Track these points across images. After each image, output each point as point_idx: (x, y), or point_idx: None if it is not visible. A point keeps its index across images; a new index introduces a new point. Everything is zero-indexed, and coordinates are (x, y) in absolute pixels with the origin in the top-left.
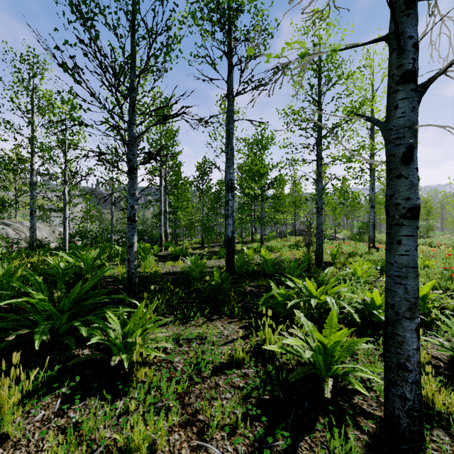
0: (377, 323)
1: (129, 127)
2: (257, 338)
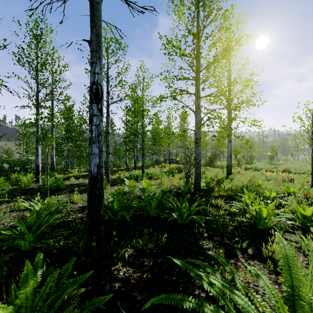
0: None
1: None
2: None
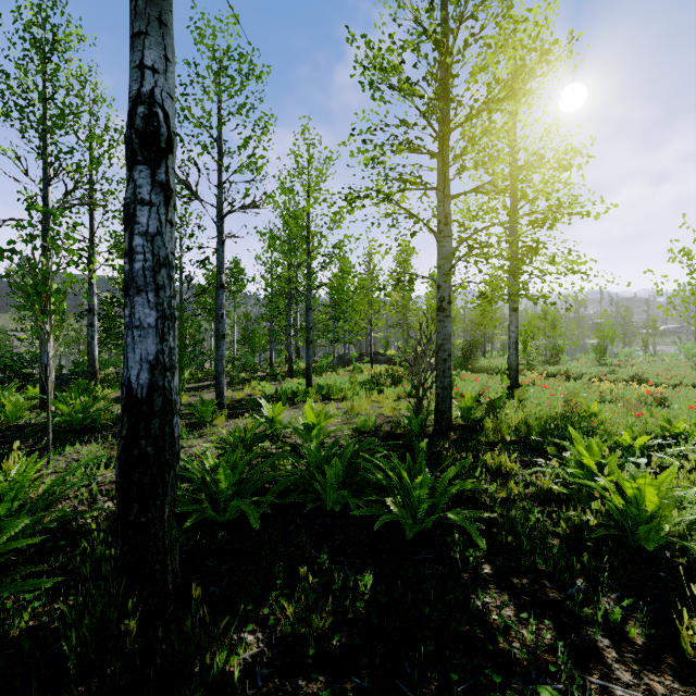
0: None
1: None
2: None
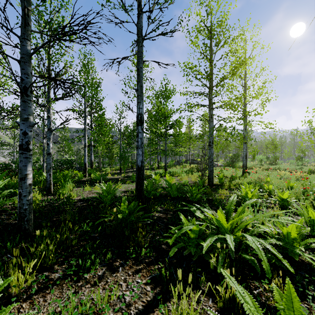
0: (289, 256)
1: (21, 42)
2: (169, 303)
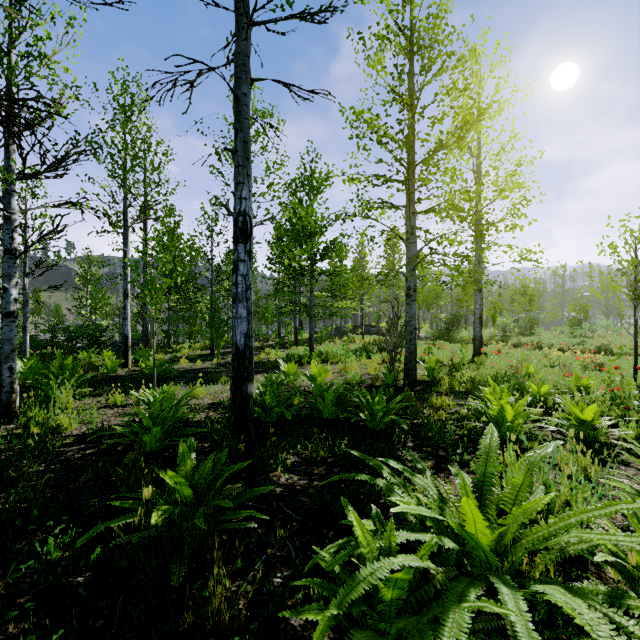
0: None
1: None
2: None
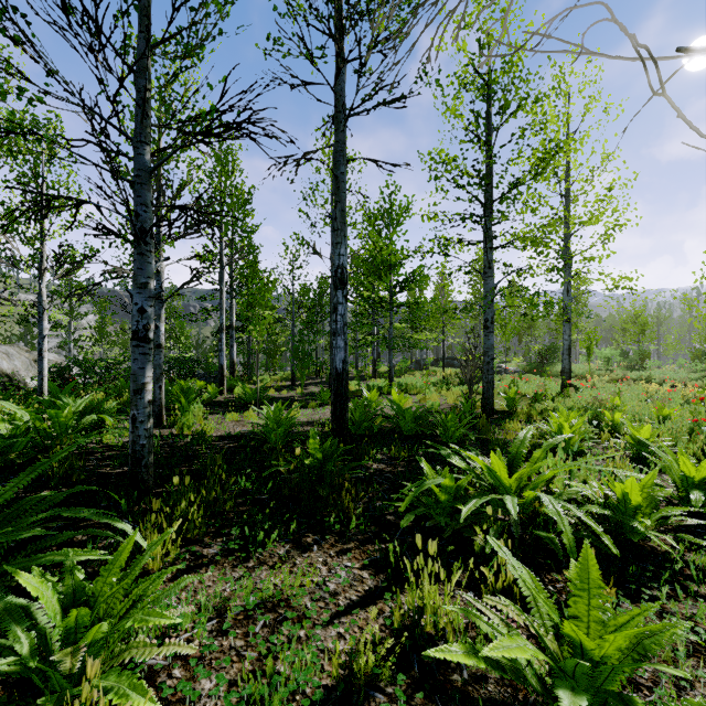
0: (629, 540)
1: (135, 148)
2: (401, 595)
